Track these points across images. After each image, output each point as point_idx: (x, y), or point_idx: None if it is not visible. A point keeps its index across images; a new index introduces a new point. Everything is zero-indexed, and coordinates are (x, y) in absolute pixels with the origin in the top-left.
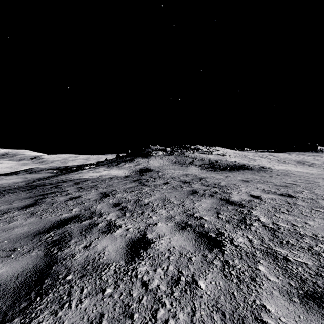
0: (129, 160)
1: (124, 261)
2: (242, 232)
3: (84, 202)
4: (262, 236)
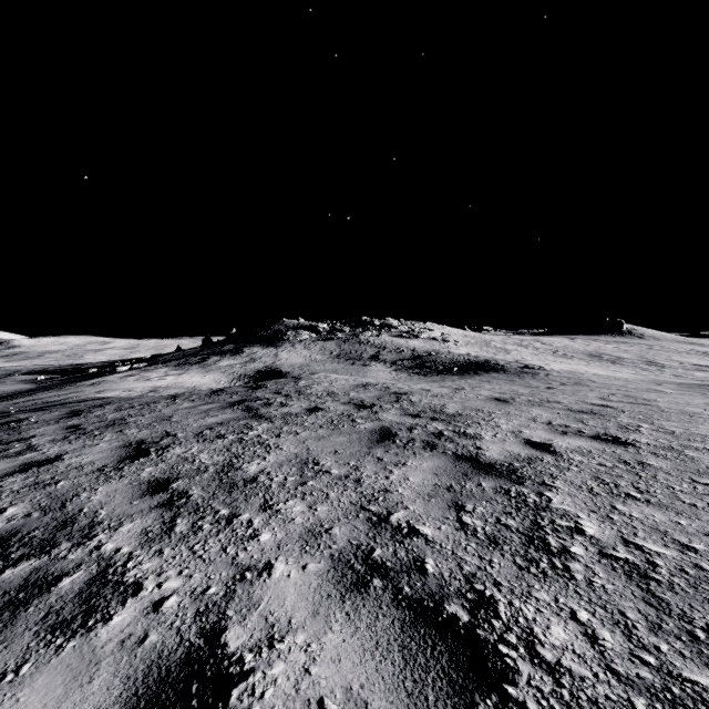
0: (232, 351)
1: None
2: (549, 589)
3: (58, 480)
4: (620, 605)
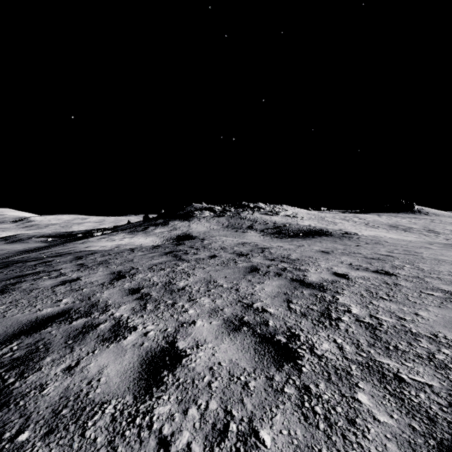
0: (162, 223)
1: (132, 396)
2: (326, 332)
3: (83, 288)
4: (358, 338)
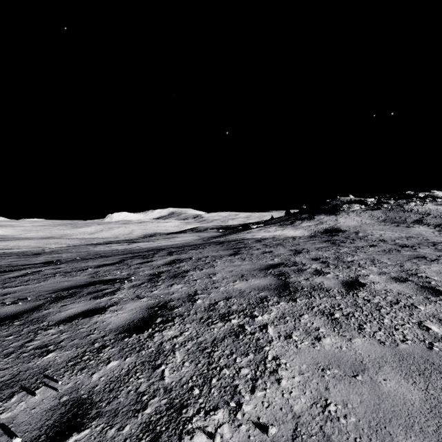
0: (307, 218)
1: (343, 289)
2: None
3: (280, 255)
4: None
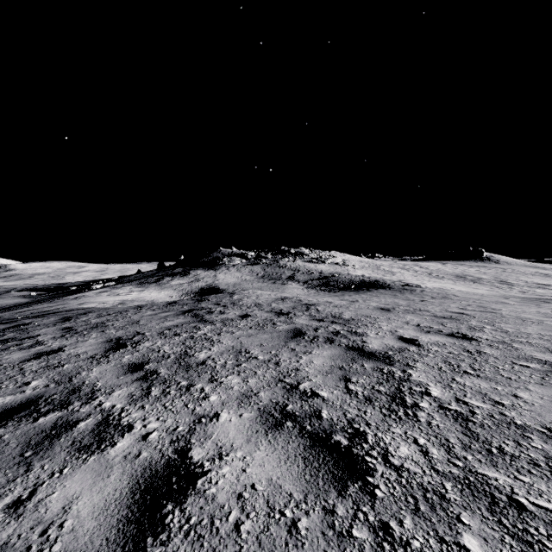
0: (181, 273)
1: None
2: (402, 427)
3: (64, 364)
4: (446, 435)
